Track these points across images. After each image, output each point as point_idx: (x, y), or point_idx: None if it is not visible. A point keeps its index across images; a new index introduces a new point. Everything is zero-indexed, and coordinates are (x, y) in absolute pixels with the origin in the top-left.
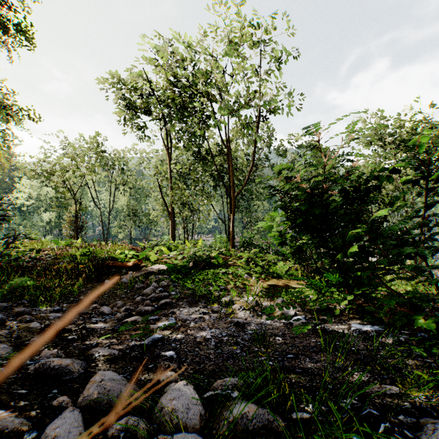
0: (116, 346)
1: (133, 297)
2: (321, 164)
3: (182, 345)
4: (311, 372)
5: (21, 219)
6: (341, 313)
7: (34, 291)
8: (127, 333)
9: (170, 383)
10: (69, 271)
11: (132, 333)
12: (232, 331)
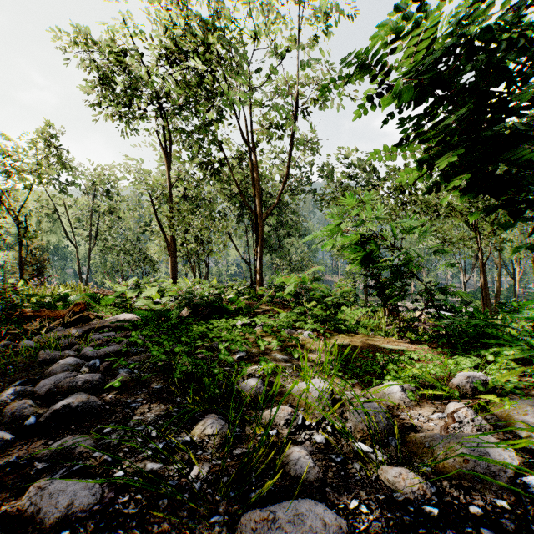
0: None
1: (6, 387)
2: None
3: None
4: None
5: None
6: None
7: None
8: None
9: None
10: None
11: None
12: None
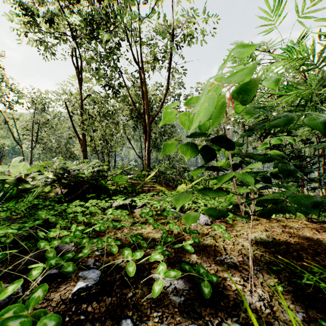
0: None
1: None
2: None
3: None
4: None
5: None
6: None
7: None
8: None
9: None
10: None
11: None
12: None
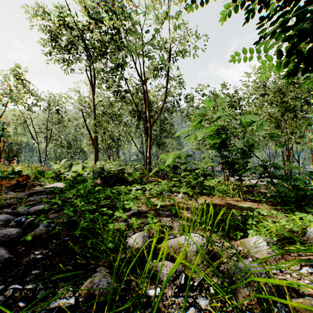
0: None
1: None
2: None
3: None
4: None
5: None
6: None
7: None
8: None
9: None
10: None
11: None
12: None
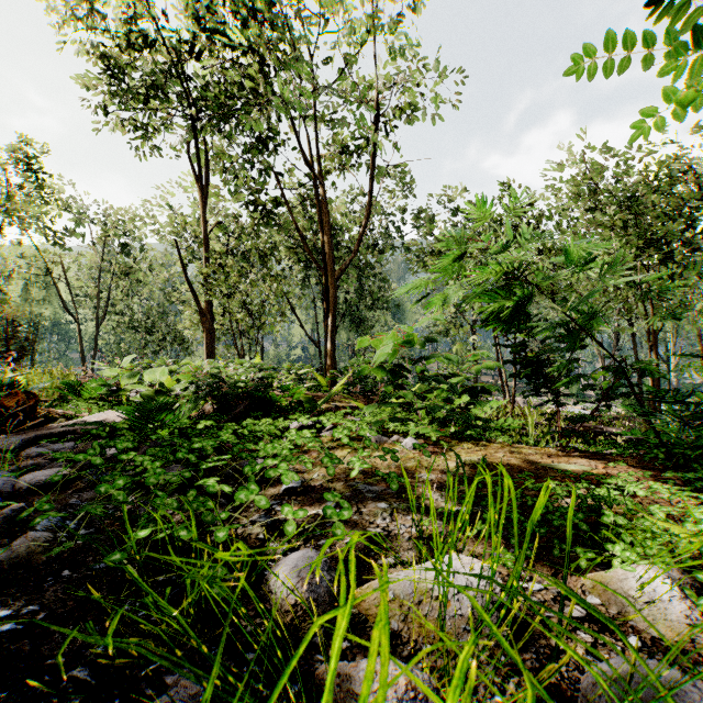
0: None
1: None
2: None
3: None
4: None
5: None
6: None
7: None
8: None
9: None
10: None
11: None
12: None
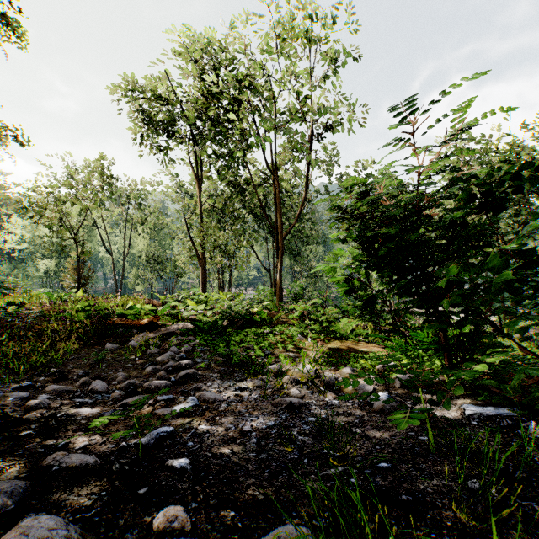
0: (96, 448)
1: (142, 366)
2: (414, 168)
3: (203, 444)
4: (430, 501)
5: (11, 268)
6: (438, 387)
7: (0, 359)
8: (123, 422)
9: (170, 533)
10: (59, 332)
11: (129, 423)
12: (284, 418)
